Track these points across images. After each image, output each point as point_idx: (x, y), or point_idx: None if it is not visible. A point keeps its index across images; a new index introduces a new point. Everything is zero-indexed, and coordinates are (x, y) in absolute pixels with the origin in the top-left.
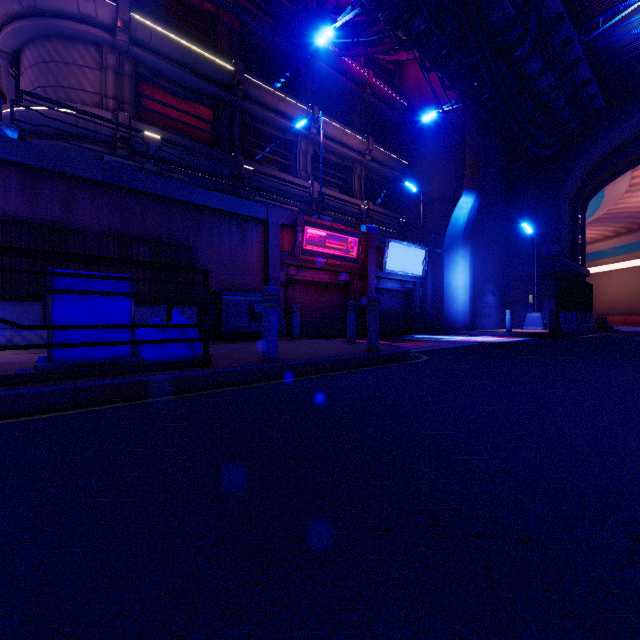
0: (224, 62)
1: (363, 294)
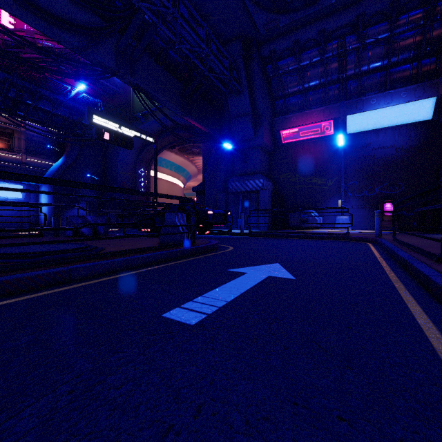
0: None
1: None
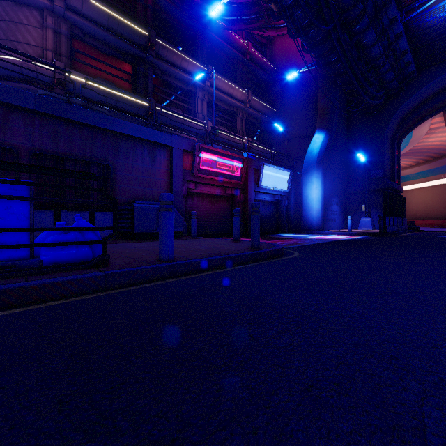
0: (140, 28)
1: (245, 204)
